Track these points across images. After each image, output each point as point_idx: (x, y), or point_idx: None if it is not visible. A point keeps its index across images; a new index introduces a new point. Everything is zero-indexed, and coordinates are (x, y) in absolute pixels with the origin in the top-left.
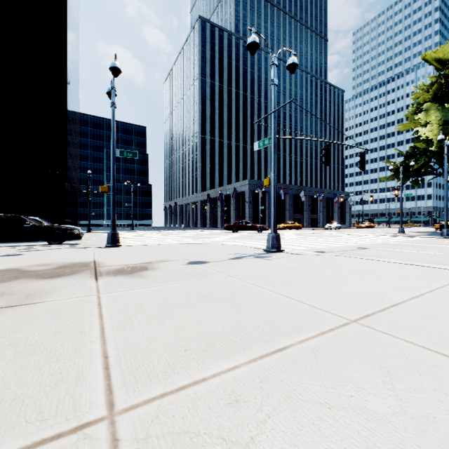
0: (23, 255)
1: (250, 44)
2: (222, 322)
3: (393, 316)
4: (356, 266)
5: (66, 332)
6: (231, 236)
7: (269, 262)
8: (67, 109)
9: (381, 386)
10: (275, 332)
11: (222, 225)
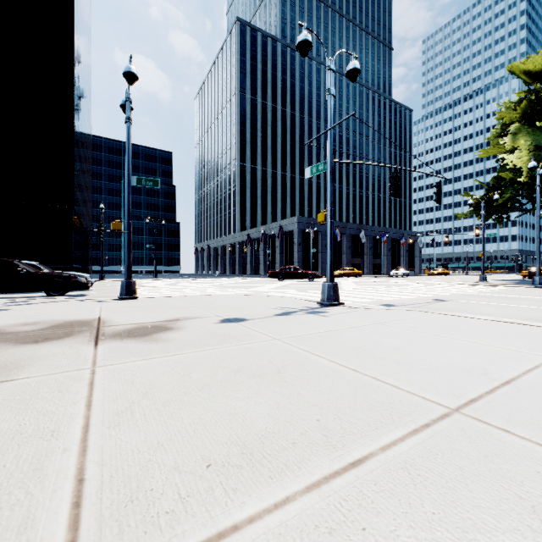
0: (9, 310)
1: (301, 43)
2: (264, 413)
3: (510, 402)
4: (439, 325)
5: (31, 433)
6: (277, 285)
7: (325, 319)
8: (75, 130)
9: (531, 540)
10: (344, 431)
11: (265, 272)
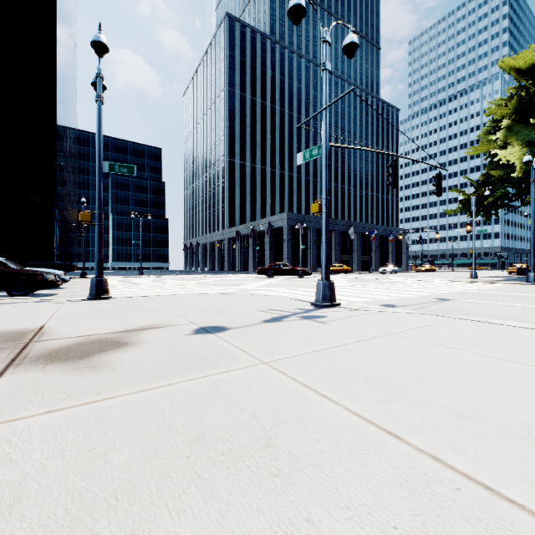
0: None
1: (293, 8)
2: None
3: None
4: (470, 336)
5: None
6: (266, 282)
7: (325, 327)
8: (57, 121)
9: None
10: None
11: (254, 268)
